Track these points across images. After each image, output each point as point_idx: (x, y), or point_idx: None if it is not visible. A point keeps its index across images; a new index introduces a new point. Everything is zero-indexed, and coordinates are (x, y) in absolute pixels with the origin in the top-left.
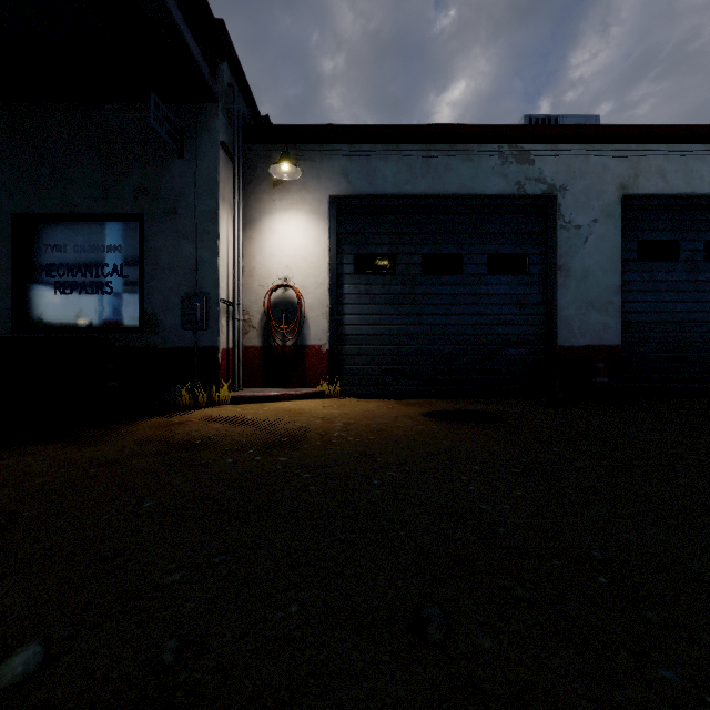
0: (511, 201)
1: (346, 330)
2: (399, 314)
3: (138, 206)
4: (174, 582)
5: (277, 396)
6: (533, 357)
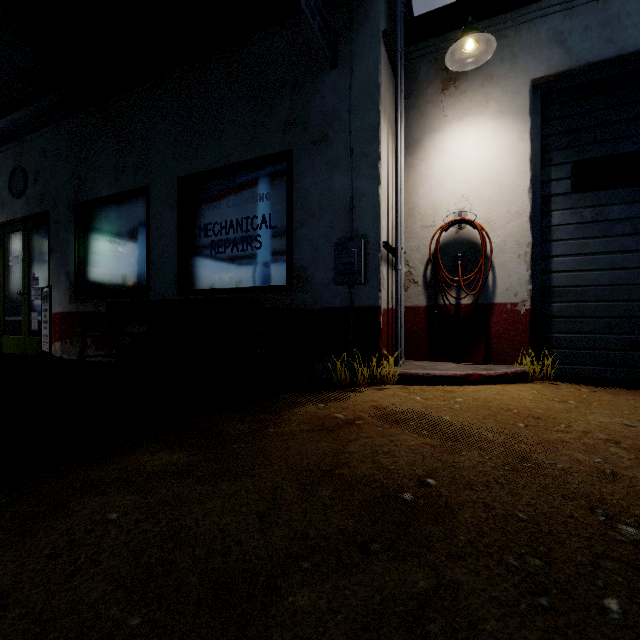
0: None
1: (556, 279)
2: None
3: (286, 142)
4: None
5: (462, 377)
6: None
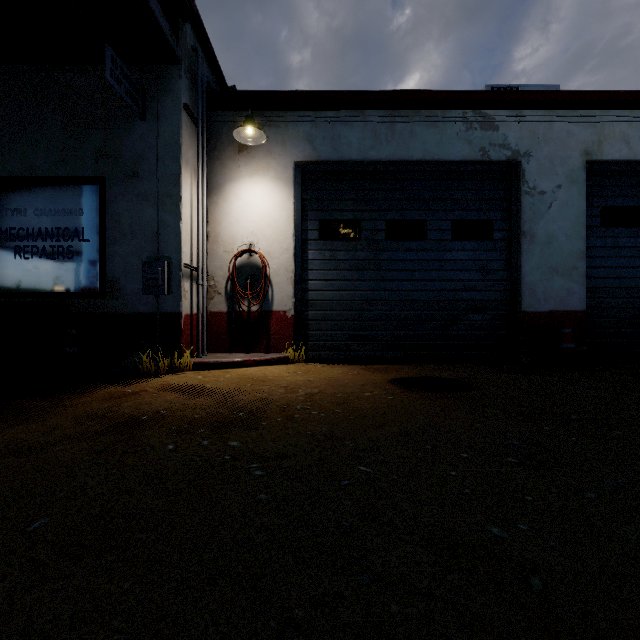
0: (475, 167)
1: (311, 295)
2: (364, 280)
3: (99, 169)
4: None
5: (241, 362)
6: (496, 323)
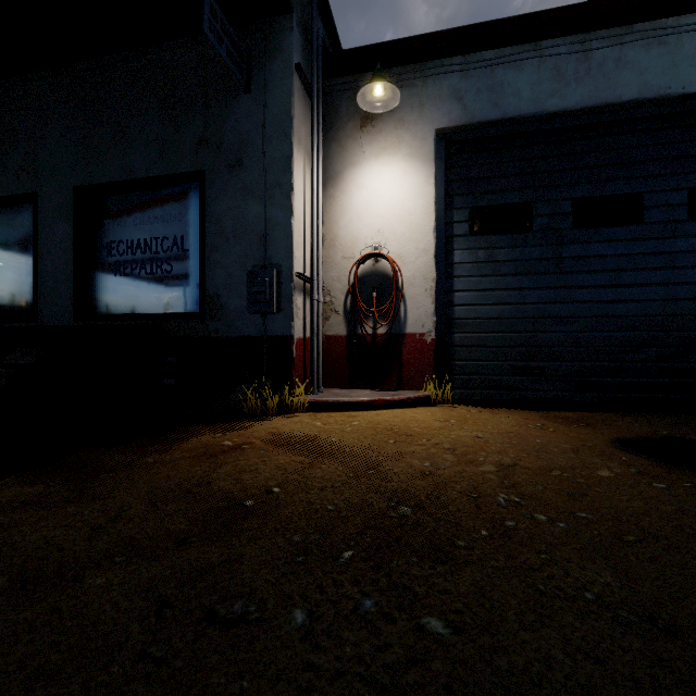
0: None
1: (458, 312)
2: (537, 288)
3: (198, 162)
4: None
5: (369, 403)
6: None
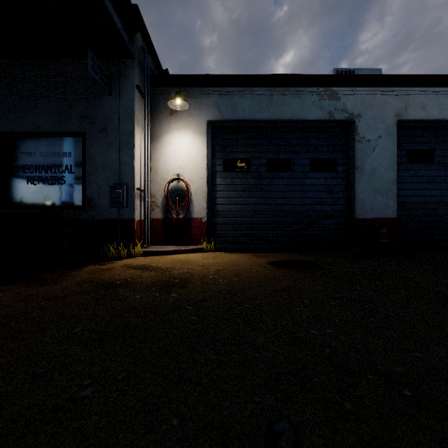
0: (325, 124)
1: (218, 207)
2: (252, 197)
3: (81, 127)
4: (86, 397)
5: (173, 251)
6: (339, 225)
